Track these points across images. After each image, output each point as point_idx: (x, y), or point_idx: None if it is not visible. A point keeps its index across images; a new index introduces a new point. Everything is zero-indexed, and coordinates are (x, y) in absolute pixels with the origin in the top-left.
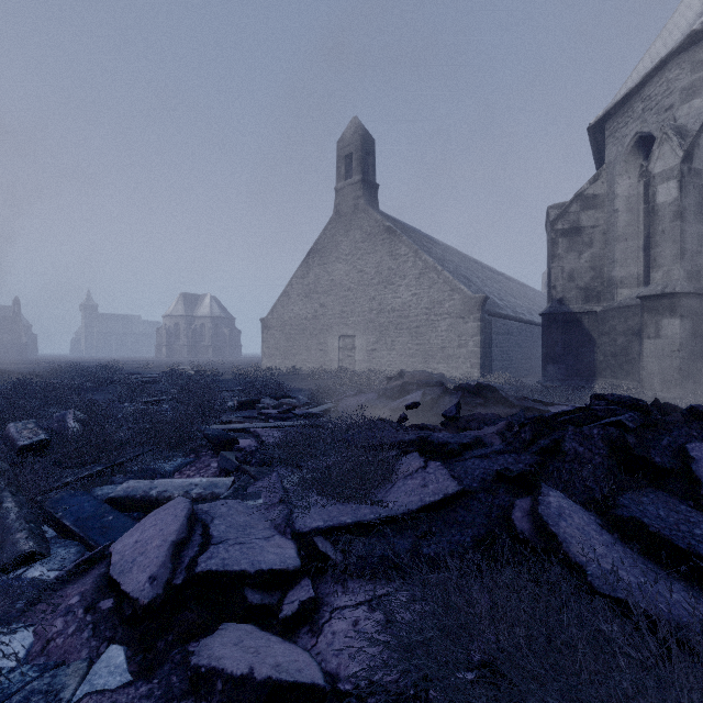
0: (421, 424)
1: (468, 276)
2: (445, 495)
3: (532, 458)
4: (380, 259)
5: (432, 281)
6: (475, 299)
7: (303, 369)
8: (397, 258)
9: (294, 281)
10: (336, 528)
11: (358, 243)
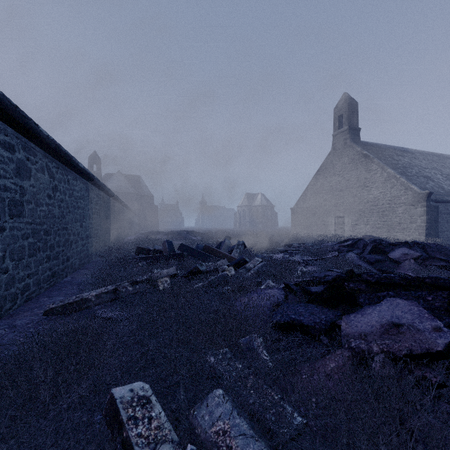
0: (343, 247)
1: (430, 175)
2: (334, 255)
3: (360, 251)
4: (359, 173)
5: (392, 184)
6: (421, 194)
7: (314, 235)
8: (370, 172)
9: (309, 187)
10: (310, 260)
11: (346, 164)
